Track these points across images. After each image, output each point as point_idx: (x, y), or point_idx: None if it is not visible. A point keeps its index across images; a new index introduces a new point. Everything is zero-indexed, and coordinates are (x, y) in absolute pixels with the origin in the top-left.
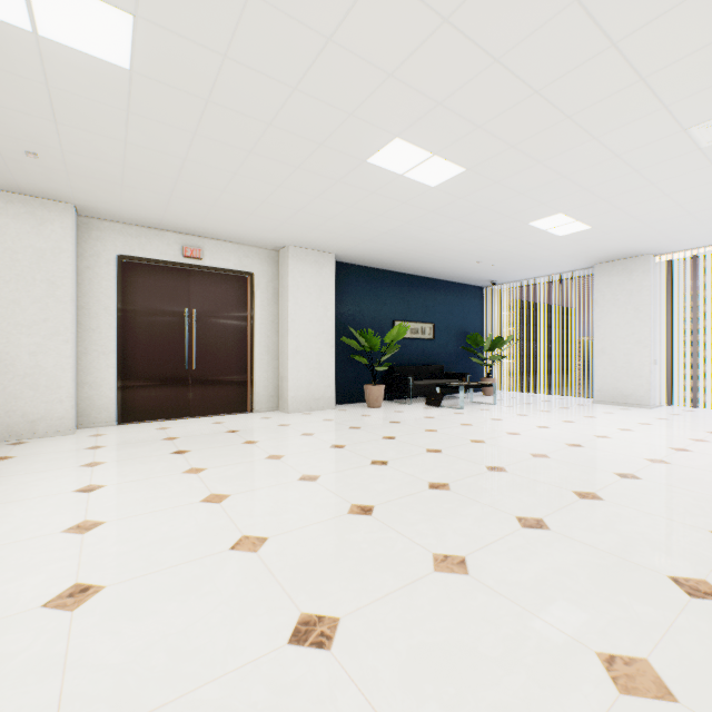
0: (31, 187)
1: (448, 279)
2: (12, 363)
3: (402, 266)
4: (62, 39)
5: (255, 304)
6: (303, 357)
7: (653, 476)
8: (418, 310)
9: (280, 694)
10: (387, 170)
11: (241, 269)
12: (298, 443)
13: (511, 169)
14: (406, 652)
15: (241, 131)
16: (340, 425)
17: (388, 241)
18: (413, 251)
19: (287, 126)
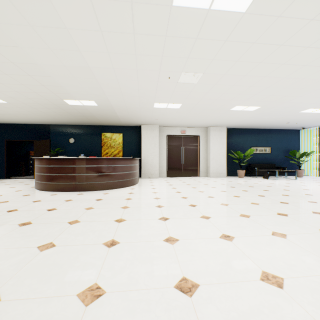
0: (152, 123)
1: (278, 128)
2: (148, 161)
3: (253, 127)
4: (170, 107)
5: (200, 144)
6: (215, 160)
7: (318, 195)
8: (262, 142)
9: (206, 198)
10: (236, 110)
11: (196, 135)
12: (212, 183)
13: (277, 104)
14: (223, 199)
15: (198, 111)
16: (226, 180)
17: (244, 122)
18: (255, 123)
19: (208, 109)
